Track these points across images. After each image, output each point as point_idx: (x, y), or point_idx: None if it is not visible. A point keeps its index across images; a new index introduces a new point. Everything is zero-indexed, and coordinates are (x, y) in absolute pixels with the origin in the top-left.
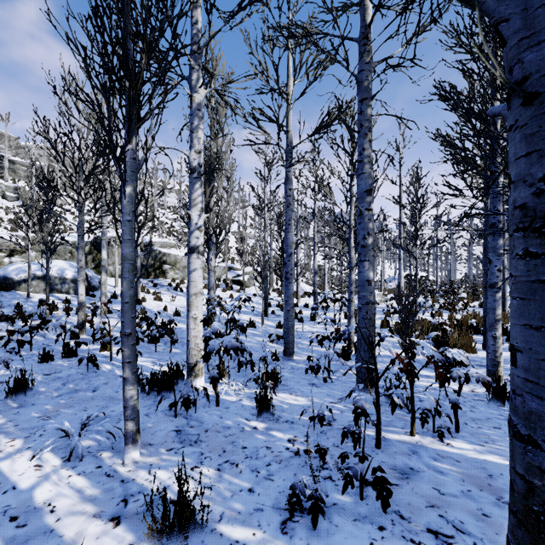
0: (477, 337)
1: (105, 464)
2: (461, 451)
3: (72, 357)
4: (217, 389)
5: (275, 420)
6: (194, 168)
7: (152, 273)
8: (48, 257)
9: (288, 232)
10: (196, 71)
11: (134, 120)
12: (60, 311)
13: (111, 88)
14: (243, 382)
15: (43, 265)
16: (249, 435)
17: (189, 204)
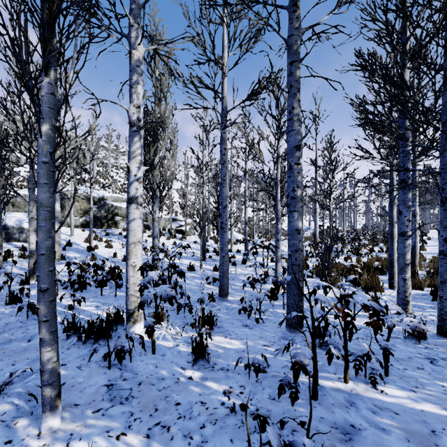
0: (382, 277)
1: (16, 437)
2: (396, 400)
3: (16, 303)
4: (153, 337)
5: (210, 367)
6: (133, 121)
7: (105, 224)
8: (1, 209)
9: (223, 186)
10: (135, 28)
11: (49, 47)
12: (16, 258)
13: (17, 5)
14: (181, 325)
15: (2, 216)
16: (184, 387)
17: (128, 157)
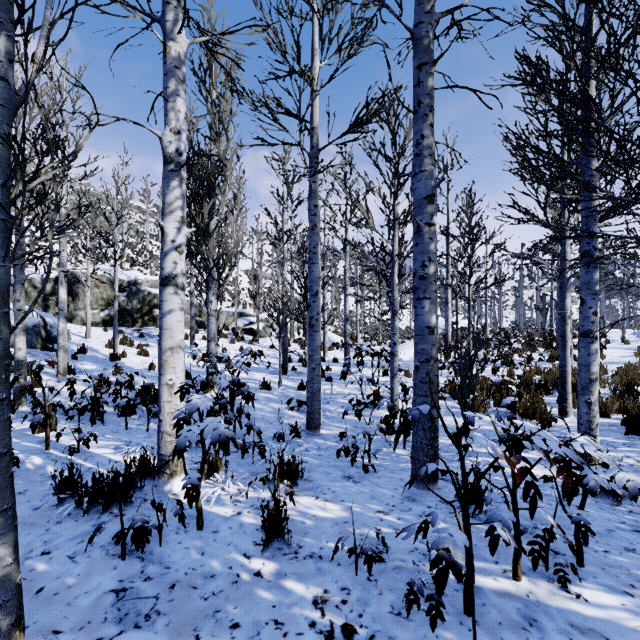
0: (547, 398)
1: None
2: (605, 614)
3: None
4: (199, 502)
5: (292, 553)
6: (170, 155)
7: (139, 320)
8: None
9: (313, 263)
10: (172, 7)
11: None
12: None
13: None
14: (247, 477)
15: None
16: (247, 592)
17: (162, 211)
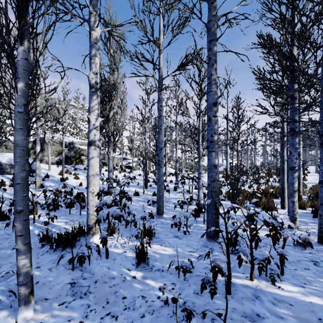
0: (275, 200)
1: None
2: (290, 294)
3: (6, 220)
4: (107, 246)
5: (149, 269)
6: (92, 84)
7: (74, 161)
8: None
9: (159, 134)
10: (93, 15)
11: (22, 21)
12: (7, 186)
13: None
14: (128, 236)
15: None
16: (129, 284)
17: (88, 111)
